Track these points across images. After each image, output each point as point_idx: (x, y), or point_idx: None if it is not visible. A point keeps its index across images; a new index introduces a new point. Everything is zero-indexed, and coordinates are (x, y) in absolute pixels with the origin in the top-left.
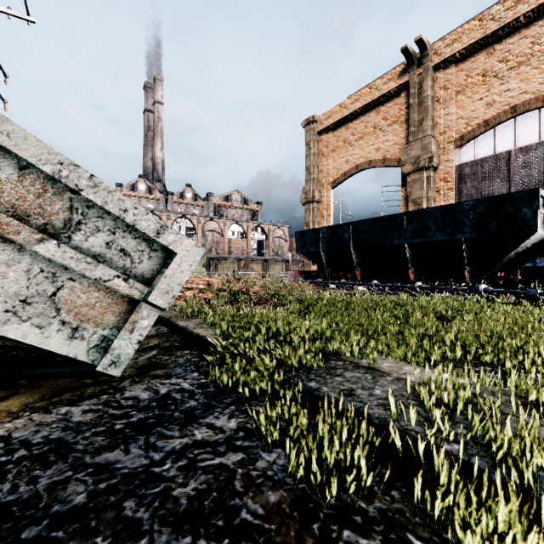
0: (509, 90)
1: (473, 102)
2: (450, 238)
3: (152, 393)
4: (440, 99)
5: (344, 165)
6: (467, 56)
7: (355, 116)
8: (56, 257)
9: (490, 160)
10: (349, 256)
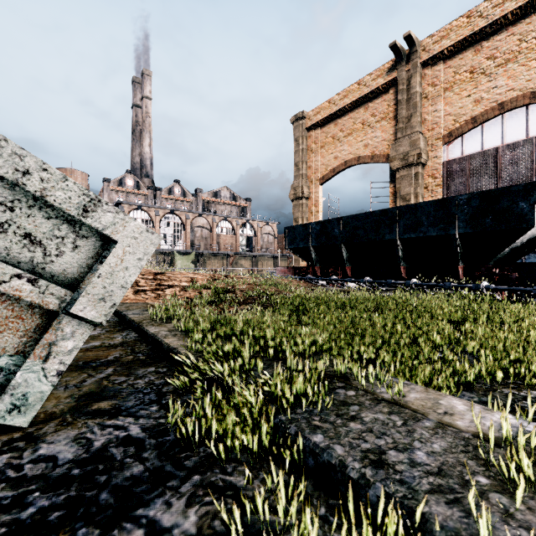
0: (497, 87)
1: (460, 99)
2: (444, 233)
3: (81, 448)
4: (428, 95)
5: (333, 161)
6: (455, 53)
7: (344, 112)
8: None
9: (478, 156)
10: (339, 252)
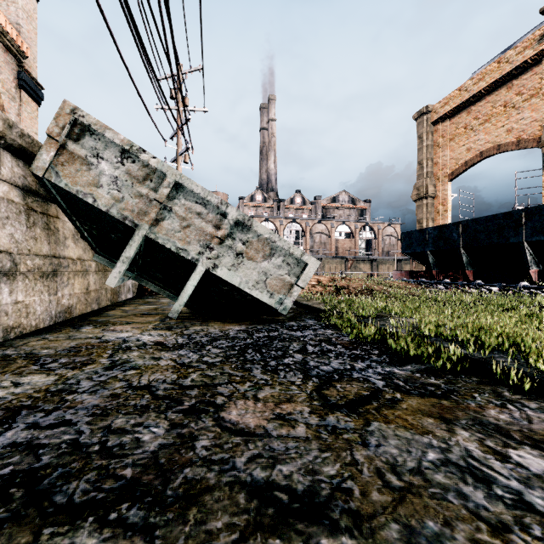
0: None
1: None
2: None
3: (298, 324)
4: None
5: (465, 153)
6: None
7: (479, 97)
8: (267, 266)
9: None
10: (459, 256)
